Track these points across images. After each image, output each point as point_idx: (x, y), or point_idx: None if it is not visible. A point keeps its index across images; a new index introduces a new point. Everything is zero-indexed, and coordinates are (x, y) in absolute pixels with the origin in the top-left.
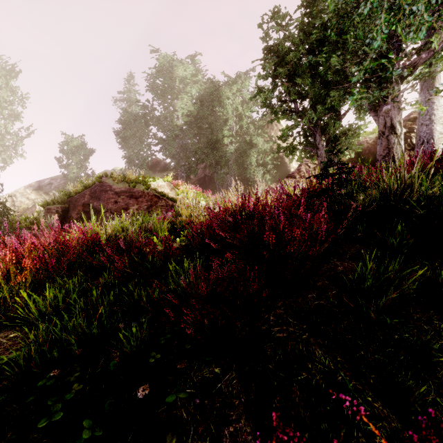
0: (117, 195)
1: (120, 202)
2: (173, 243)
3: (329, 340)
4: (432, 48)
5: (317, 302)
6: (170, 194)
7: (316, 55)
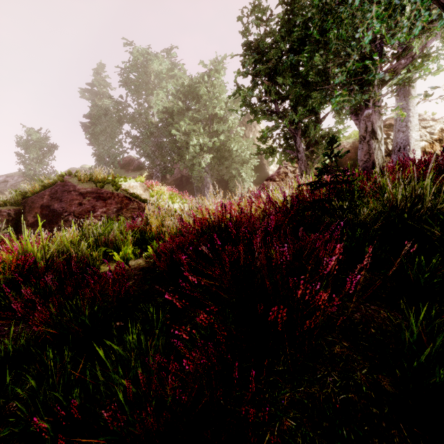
0: (82, 196)
1: (86, 204)
2: (139, 258)
3: None
4: (412, 53)
5: (344, 396)
6: (143, 196)
7: (297, 54)
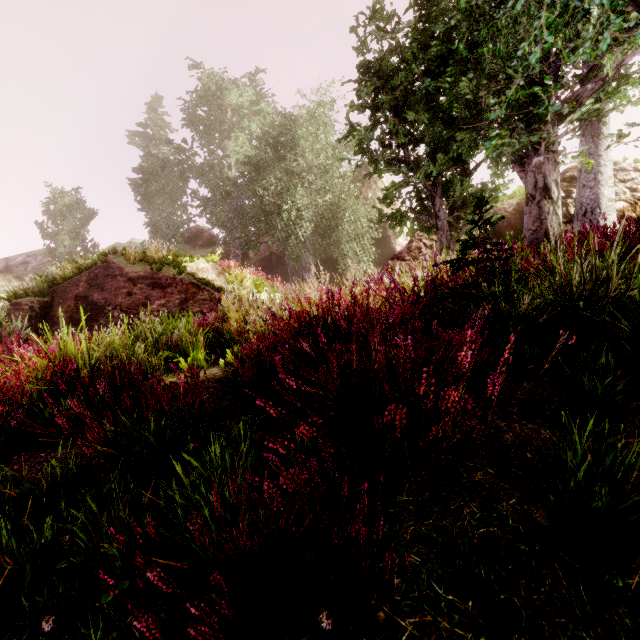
0: (131, 283)
1: (137, 294)
2: (214, 367)
3: (523, 638)
4: (603, 74)
5: (484, 530)
6: (217, 282)
7: (436, 78)
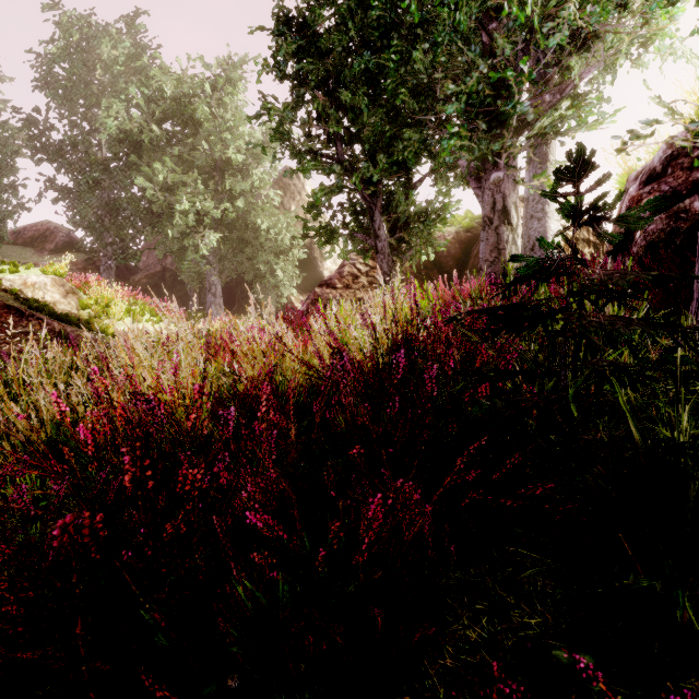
0: None
1: None
2: None
3: None
4: (569, 81)
5: None
6: (62, 306)
7: (378, 54)
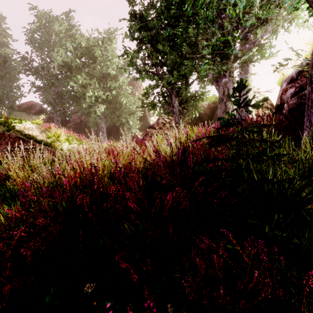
0: None
1: None
2: None
3: None
4: (256, 39)
5: None
6: (40, 137)
7: (174, 28)
